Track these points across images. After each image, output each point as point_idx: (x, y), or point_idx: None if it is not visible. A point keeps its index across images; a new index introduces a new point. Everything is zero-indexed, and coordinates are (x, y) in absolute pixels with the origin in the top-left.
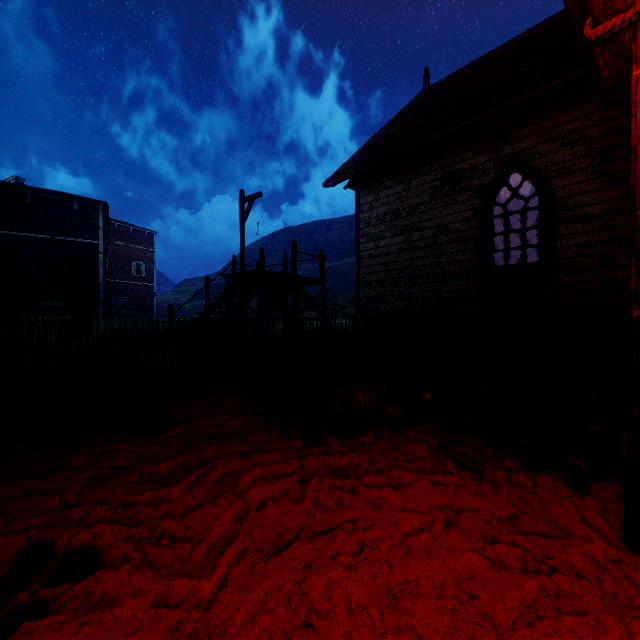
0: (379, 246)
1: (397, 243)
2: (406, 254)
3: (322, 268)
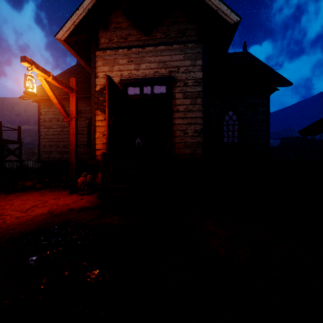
0: (50, 131)
1: (58, 131)
2: (62, 136)
3: (19, 135)
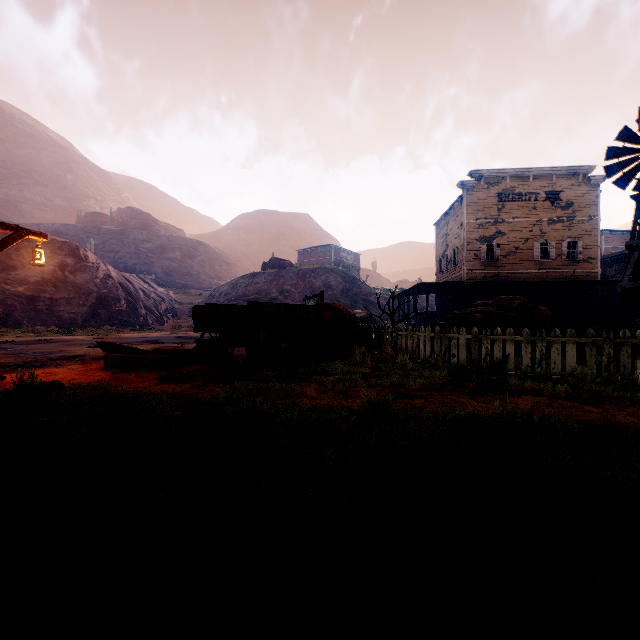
0: None
1: None
2: None
3: None
